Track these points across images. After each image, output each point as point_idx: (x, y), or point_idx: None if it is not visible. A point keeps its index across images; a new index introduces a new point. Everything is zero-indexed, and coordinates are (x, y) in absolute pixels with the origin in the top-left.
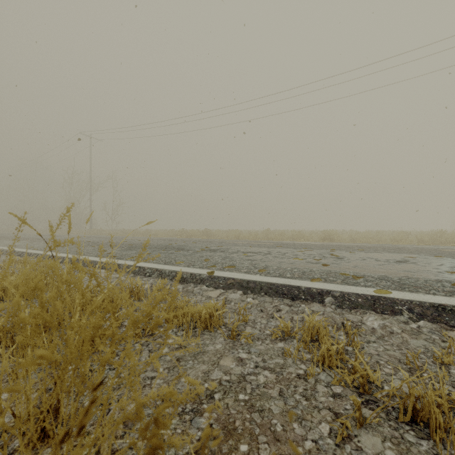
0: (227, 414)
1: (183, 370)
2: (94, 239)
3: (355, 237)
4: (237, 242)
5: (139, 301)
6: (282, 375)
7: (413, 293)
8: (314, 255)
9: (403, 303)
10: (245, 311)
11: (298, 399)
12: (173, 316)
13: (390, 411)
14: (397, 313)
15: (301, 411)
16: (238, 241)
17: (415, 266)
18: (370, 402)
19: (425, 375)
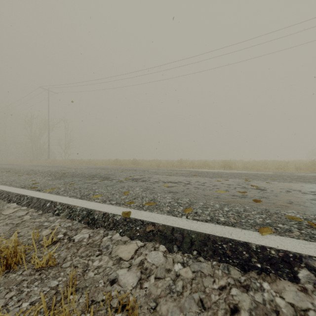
0: None
1: None
2: (39, 168)
3: (247, 165)
4: (157, 171)
5: (8, 272)
6: None
7: None
8: (233, 186)
9: None
10: None
11: None
12: None
13: None
14: None
15: None
16: (159, 169)
17: None
18: None
19: None
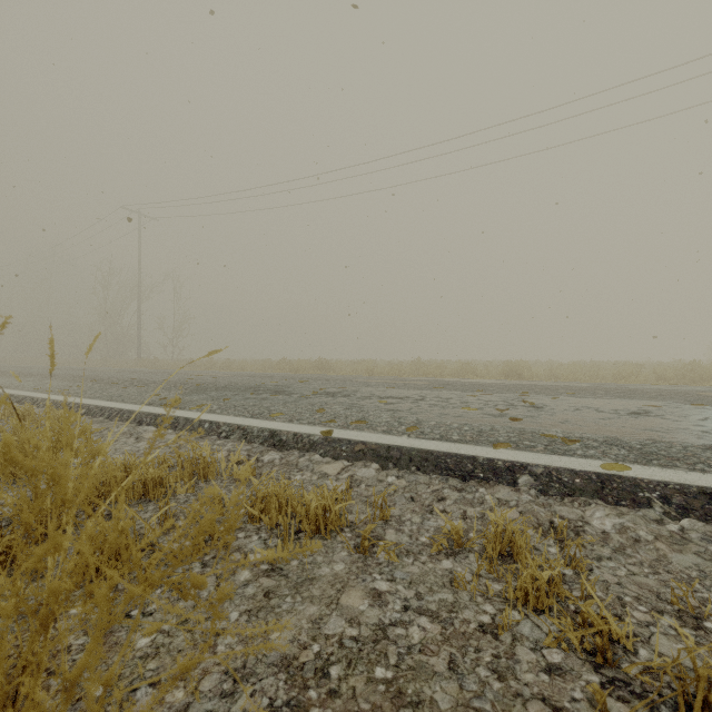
0: (353, 711)
1: (275, 616)
2: (143, 376)
3: (556, 372)
4: (369, 381)
5: (207, 481)
6: (452, 625)
7: (667, 469)
8: (495, 402)
9: (652, 488)
10: (385, 501)
11: (484, 677)
12: (261, 510)
13: (657, 703)
14: (643, 504)
15: (492, 705)
16: (372, 378)
17: (663, 421)
18: (618, 684)
19: (708, 624)
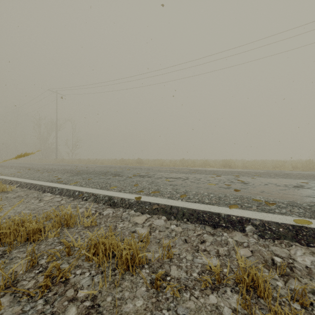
0: None
1: None
2: (54, 167)
3: (246, 165)
4: (161, 169)
5: (68, 228)
6: None
7: None
8: (224, 180)
9: None
10: (170, 247)
11: None
12: (94, 252)
13: None
14: None
15: None
16: (162, 168)
17: (313, 191)
18: None
19: None
